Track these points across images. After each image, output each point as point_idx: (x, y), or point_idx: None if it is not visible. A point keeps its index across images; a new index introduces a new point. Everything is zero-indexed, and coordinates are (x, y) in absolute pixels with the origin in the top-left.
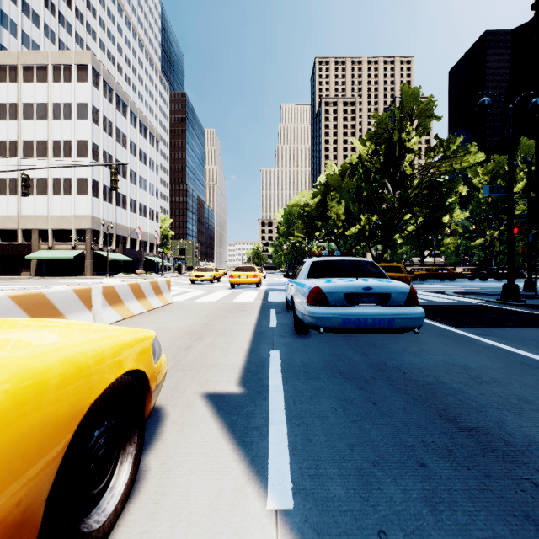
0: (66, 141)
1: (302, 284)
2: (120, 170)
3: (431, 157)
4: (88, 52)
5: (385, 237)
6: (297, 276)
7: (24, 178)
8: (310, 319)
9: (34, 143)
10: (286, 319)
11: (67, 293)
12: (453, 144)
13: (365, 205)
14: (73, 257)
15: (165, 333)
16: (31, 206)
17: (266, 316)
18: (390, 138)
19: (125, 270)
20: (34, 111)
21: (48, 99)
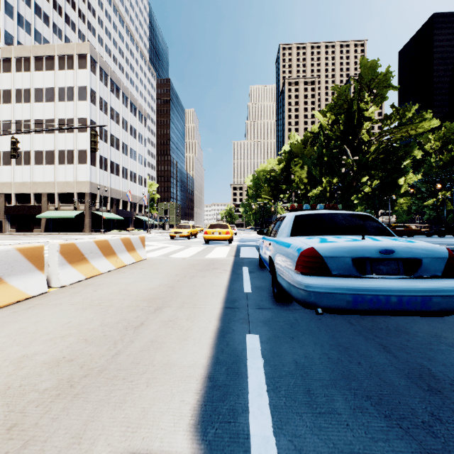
0: (69, 119)
1: (286, 243)
2: (114, 143)
3: (388, 124)
4: (86, 43)
5: (344, 197)
6: (275, 233)
7: (13, 141)
8: (302, 294)
9: (44, 121)
10: (261, 281)
11: (8, 253)
12: (409, 112)
13: (326, 170)
14: (75, 216)
15: (121, 300)
16: (41, 174)
17: (239, 276)
18: (349, 108)
19: (118, 227)
20: (43, 95)
21: (55, 84)
